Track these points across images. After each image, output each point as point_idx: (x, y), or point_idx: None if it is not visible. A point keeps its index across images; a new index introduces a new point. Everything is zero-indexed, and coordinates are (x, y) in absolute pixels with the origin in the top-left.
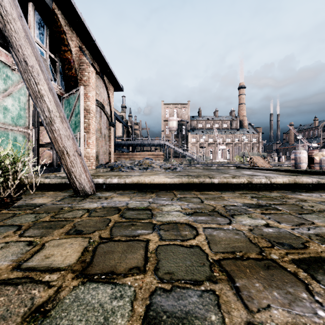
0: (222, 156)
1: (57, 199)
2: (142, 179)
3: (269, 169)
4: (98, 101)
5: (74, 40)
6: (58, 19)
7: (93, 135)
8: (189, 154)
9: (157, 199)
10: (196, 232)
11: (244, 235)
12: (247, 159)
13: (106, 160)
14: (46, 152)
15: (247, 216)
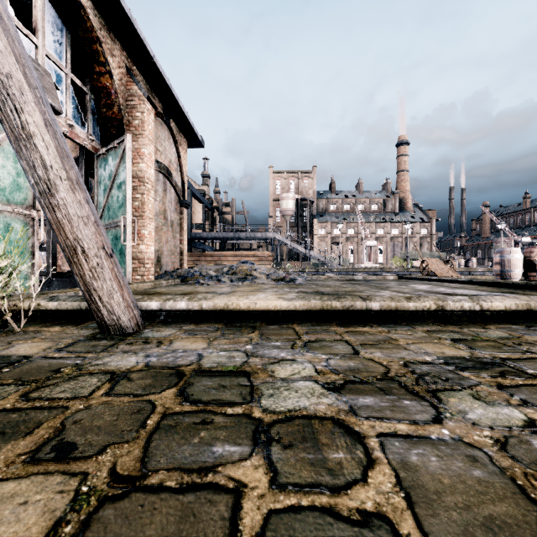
0: (371, 257)
1: (59, 344)
2: (234, 302)
3: (459, 281)
4: (161, 163)
5: (117, 55)
6: (86, 15)
7: (150, 221)
8: (316, 255)
9: (263, 345)
10: (365, 452)
11: (493, 466)
12: (412, 263)
13: (174, 265)
14: None
15: (469, 395)
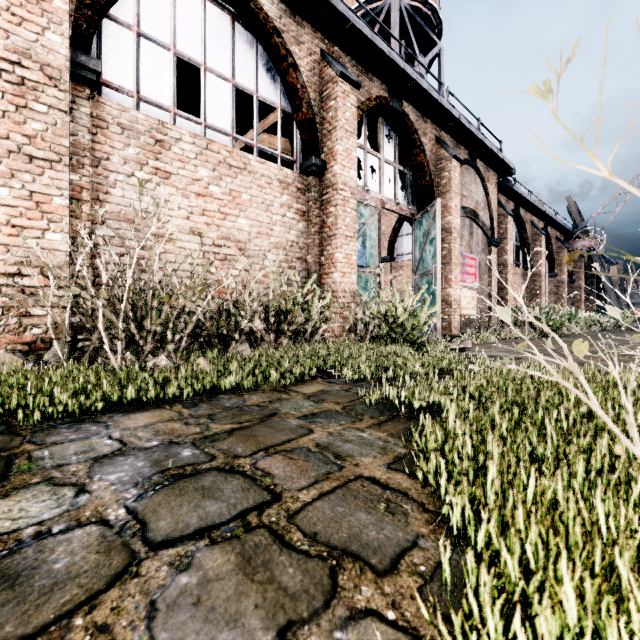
0: None
1: None
2: None
3: None
4: None
5: None
6: None
7: None
8: None
9: None
10: None
11: None
12: None
13: None
14: None
15: None
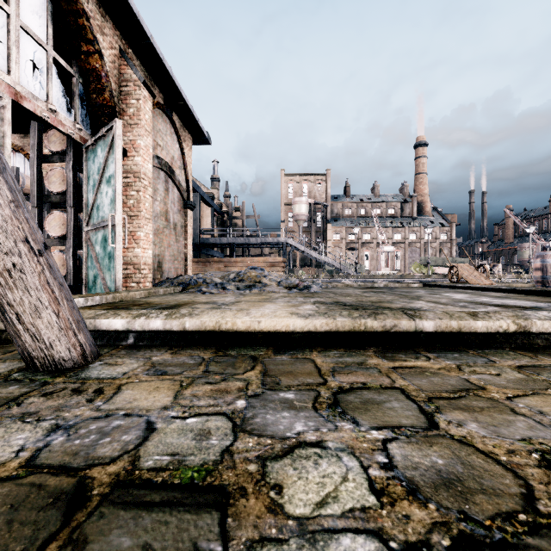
0: (388, 264)
1: None
2: (229, 319)
3: (498, 290)
4: (162, 159)
5: (108, 34)
6: None
7: (147, 222)
8: (330, 261)
9: (265, 399)
10: None
11: None
12: (433, 269)
13: (178, 272)
14: (56, 255)
15: None
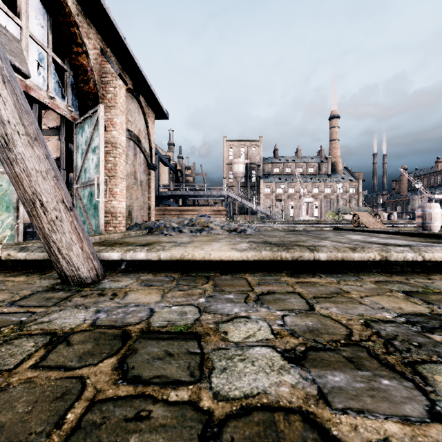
0: (308, 212)
1: (15, 297)
2: (190, 252)
3: (387, 232)
4: (131, 132)
5: (92, 38)
6: (65, 2)
7: (121, 181)
8: (262, 210)
9: (216, 298)
10: None
11: None
12: (343, 216)
13: (143, 218)
14: None
15: None
